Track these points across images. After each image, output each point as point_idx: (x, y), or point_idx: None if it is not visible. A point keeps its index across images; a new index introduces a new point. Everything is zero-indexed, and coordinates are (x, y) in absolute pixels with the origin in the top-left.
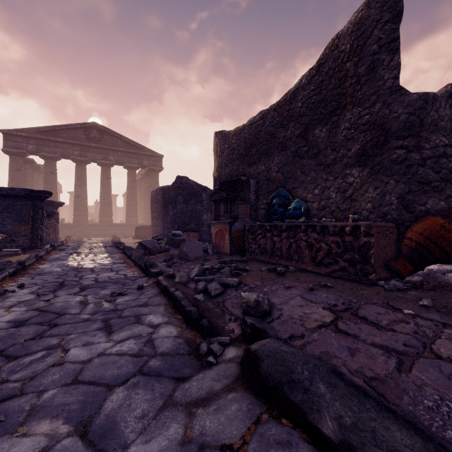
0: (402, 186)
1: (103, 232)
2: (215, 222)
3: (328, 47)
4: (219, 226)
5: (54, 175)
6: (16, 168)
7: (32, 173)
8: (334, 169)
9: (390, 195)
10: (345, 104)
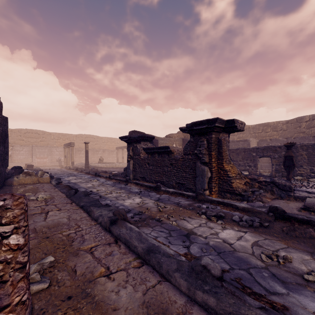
0: None
1: None
2: None
3: None
4: None
5: None
6: None
7: None
8: None
9: None
10: None
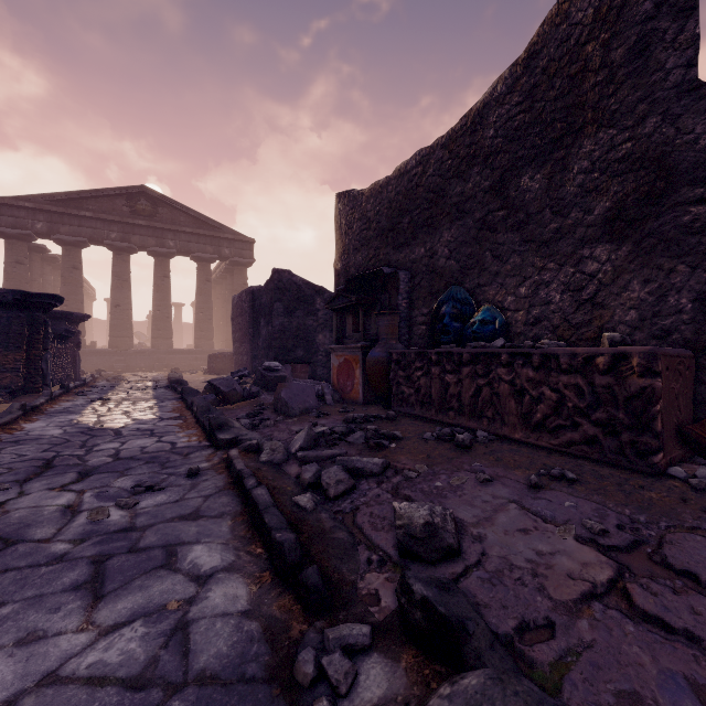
0: (703, 276)
1: (157, 364)
2: (338, 348)
3: (548, 20)
4: (344, 354)
5: (78, 271)
6: (16, 260)
7: (43, 268)
8: (558, 248)
9: (677, 294)
10: (581, 125)
